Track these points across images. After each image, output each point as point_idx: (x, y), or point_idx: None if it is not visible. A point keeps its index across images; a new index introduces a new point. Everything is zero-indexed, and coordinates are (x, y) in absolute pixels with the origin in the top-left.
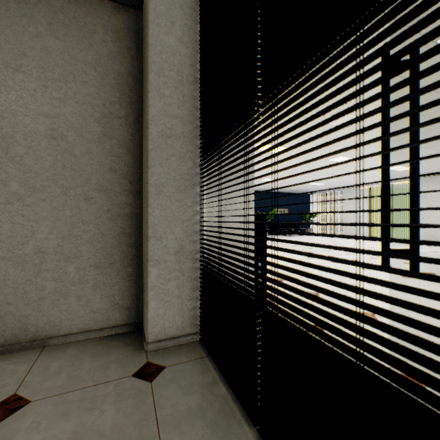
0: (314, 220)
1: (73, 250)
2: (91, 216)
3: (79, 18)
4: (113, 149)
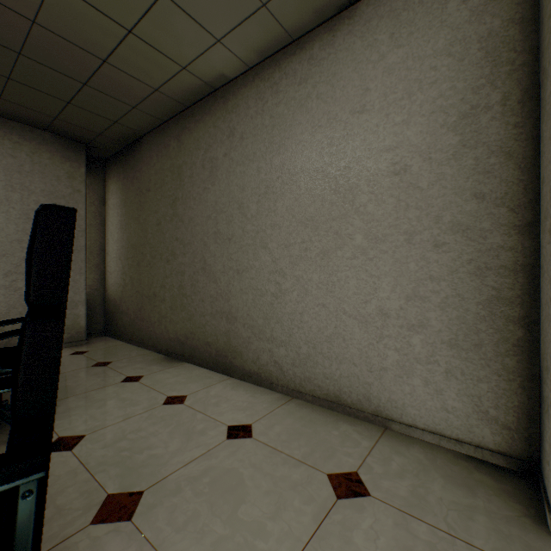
0: None
1: (417, 316)
2: (442, 271)
3: None
4: (478, 163)
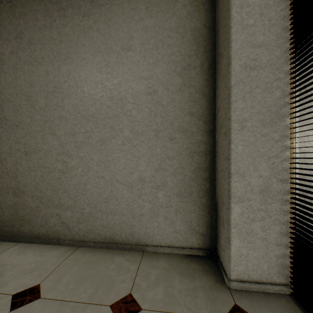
0: None
1: (161, 180)
2: (174, 153)
3: None
4: (190, 95)
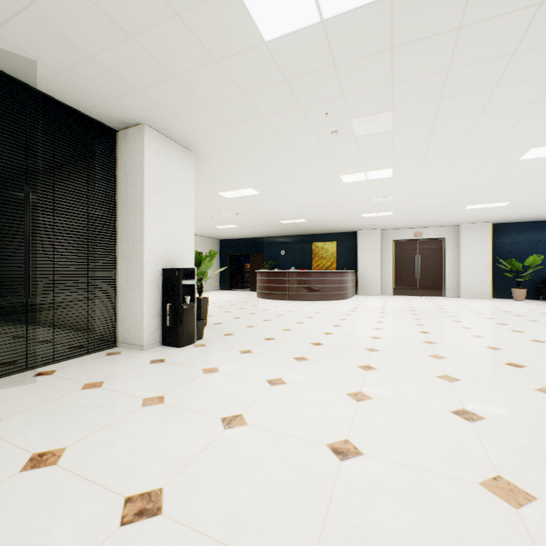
0: None
1: None
2: None
3: None
4: None
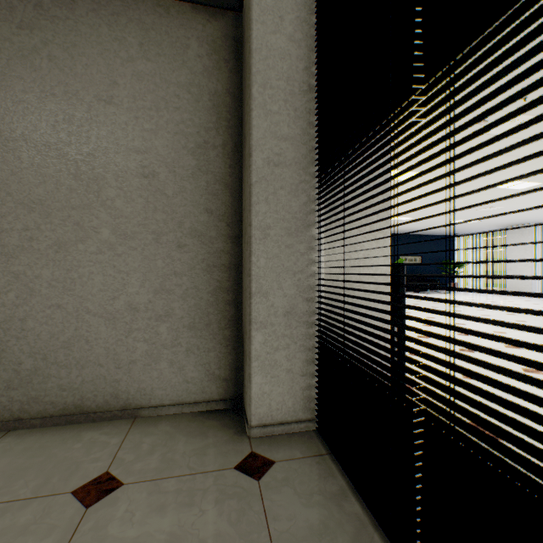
0: (460, 271)
1: (165, 307)
2: (184, 267)
3: (171, 33)
4: (209, 186)
